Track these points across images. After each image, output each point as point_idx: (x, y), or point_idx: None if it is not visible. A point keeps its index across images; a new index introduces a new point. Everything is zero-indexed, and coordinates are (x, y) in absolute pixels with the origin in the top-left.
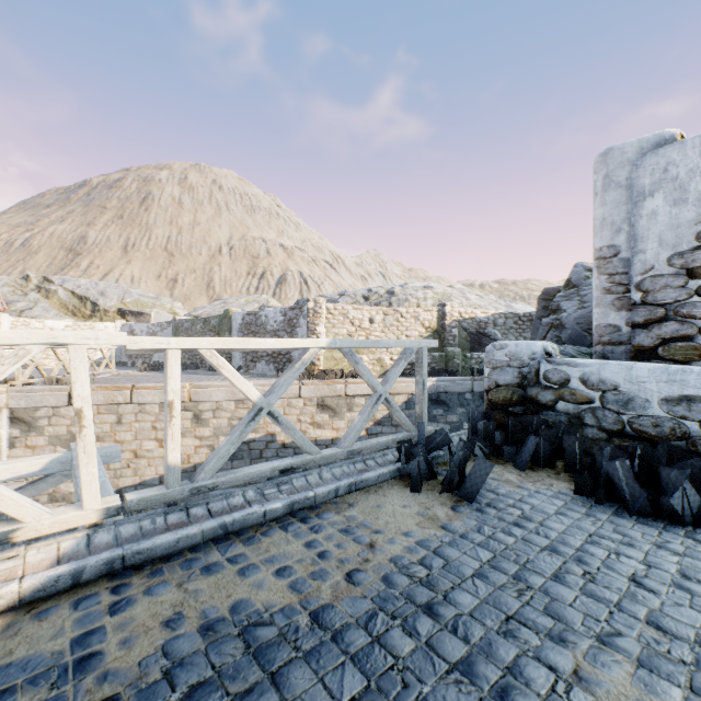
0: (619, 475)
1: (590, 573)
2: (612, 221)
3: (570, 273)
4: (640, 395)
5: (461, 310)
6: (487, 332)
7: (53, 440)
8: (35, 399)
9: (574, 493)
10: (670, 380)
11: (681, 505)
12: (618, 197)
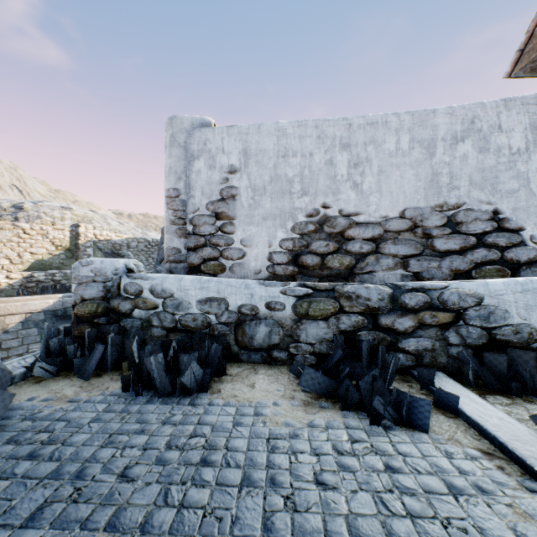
0: (154, 368)
1: (81, 488)
2: (176, 171)
3: None
4: (186, 299)
5: (97, 232)
6: (122, 253)
7: None
8: None
9: (123, 391)
10: (202, 287)
11: (190, 380)
12: (180, 154)
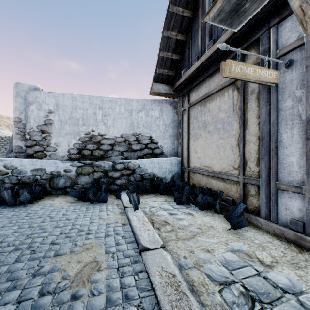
0: (6, 195)
1: None
2: (20, 109)
3: None
4: (24, 169)
5: None
6: None
7: None
8: None
9: None
10: (33, 164)
11: (24, 199)
12: (22, 101)
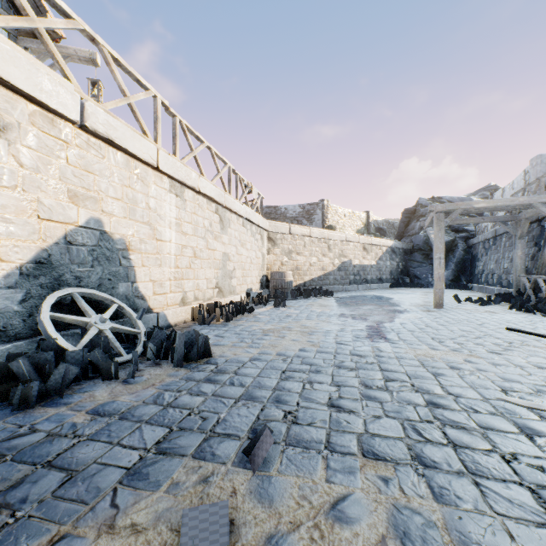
0: None
1: None
2: (542, 171)
3: (419, 201)
4: None
5: (373, 216)
6: (382, 228)
7: (282, 252)
8: (278, 228)
9: None
10: None
11: None
12: (543, 166)
